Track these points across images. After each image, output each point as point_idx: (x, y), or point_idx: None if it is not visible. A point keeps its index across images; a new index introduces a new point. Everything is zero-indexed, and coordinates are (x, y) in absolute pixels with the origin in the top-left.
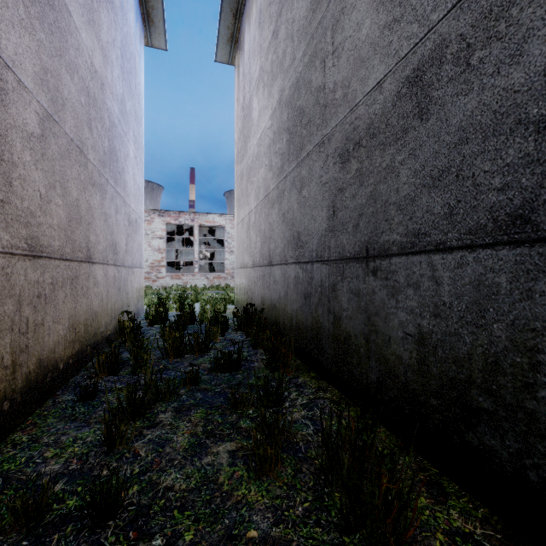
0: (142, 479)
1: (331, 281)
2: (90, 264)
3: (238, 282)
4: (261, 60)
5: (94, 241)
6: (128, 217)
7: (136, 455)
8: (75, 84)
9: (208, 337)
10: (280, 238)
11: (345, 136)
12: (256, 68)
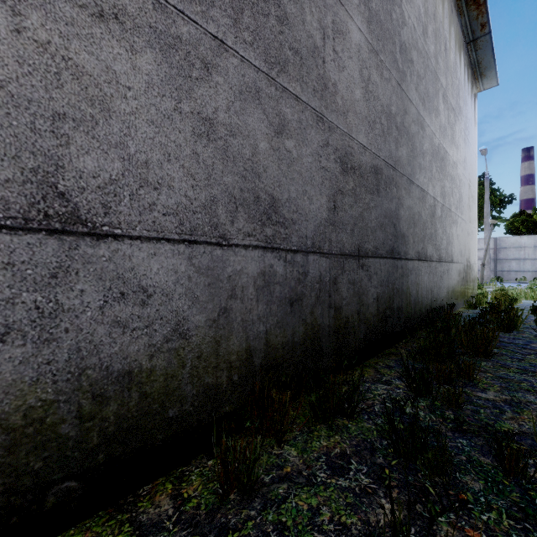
0: None
1: (332, 275)
2: None
3: None
4: None
5: None
6: None
7: None
8: None
9: None
10: (184, 169)
11: (346, 149)
12: None
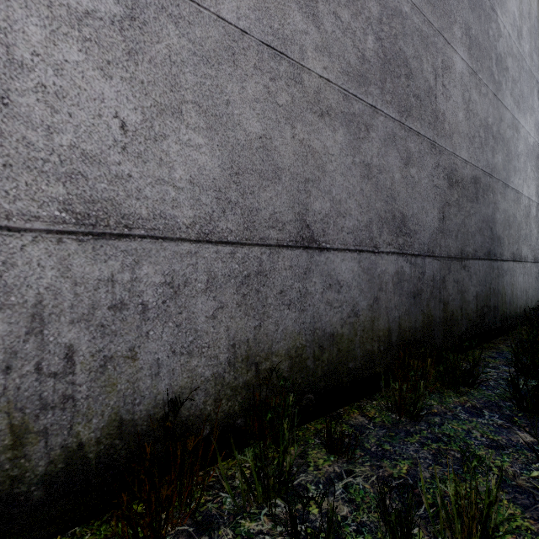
0: None
1: (442, 275)
2: None
3: None
4: None
5: None
6: None
7: None
8: None
9: None
10: (357, 202)
11: (451, 167)
12: None
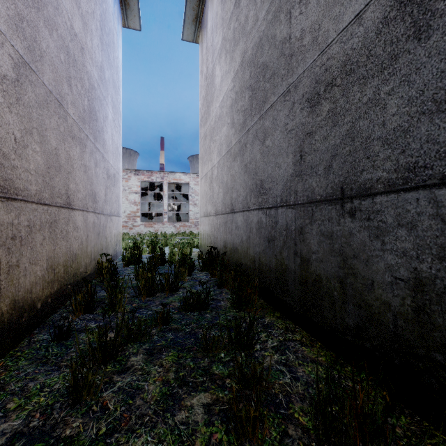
0: (108, 443)
1: (298, 225)
2: (69, 209)
3: (202, 229)
4: (223, 31)
5: (73, 189)
6: (107, 171)
7: (103, 409)
8: (54, 41)
9: (177, 277)
10: (242, 187)
11: (315, 79)
12: (218, 40)
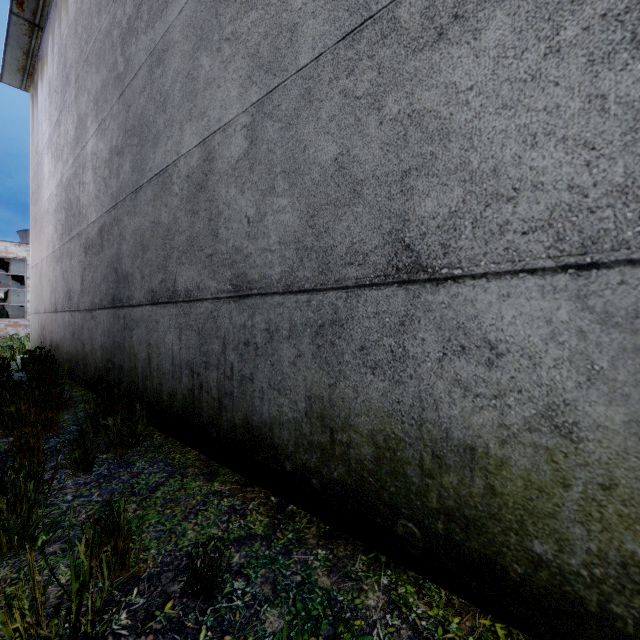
0: None
1: (82, 323)
2: None
3: (33, 329)
4: (50, 129)
5: None
6: None
7: None
8: None
9: None
10: (61, 291)
11: (86, 239)
12: (47, 130)
